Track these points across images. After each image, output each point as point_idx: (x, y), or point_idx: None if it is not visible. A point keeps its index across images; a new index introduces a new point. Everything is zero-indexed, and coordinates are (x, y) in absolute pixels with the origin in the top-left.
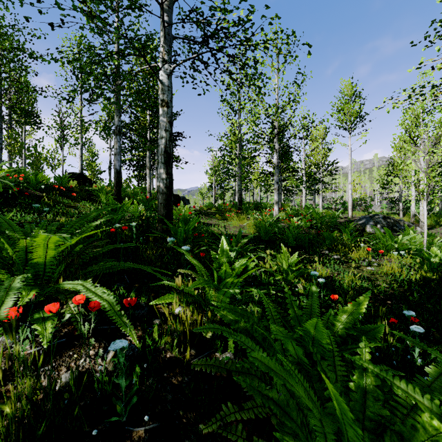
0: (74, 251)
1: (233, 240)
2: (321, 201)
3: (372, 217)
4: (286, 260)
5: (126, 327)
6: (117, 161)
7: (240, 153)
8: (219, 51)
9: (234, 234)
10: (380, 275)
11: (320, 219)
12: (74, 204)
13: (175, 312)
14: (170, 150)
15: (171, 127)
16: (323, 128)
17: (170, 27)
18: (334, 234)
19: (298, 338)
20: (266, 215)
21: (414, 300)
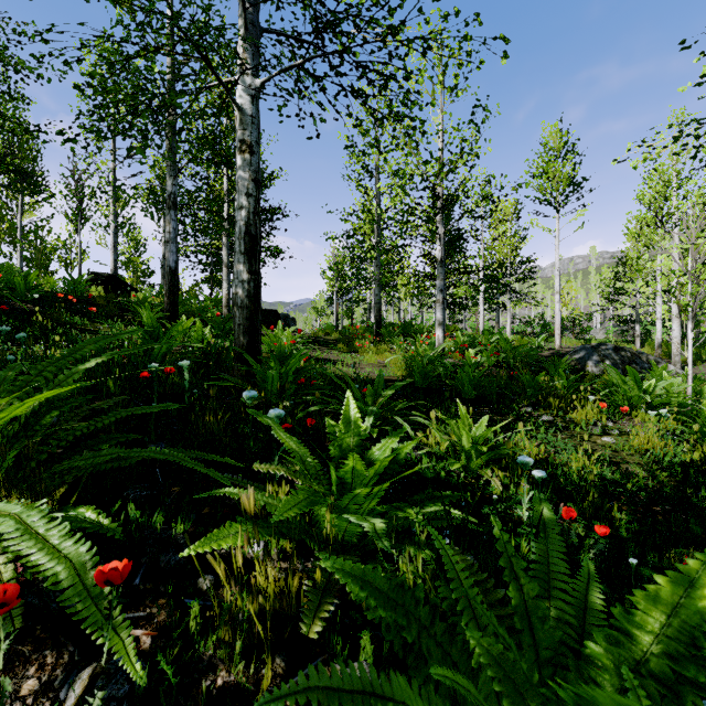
0: (41, 423)
1: (367, 392)
2: (509, 321)
3: (596, 348)
4: (469, 432)
5: (111, 629)
6: (171, 253)
7: (379, 242)
8: (343, 59)
9: (369, 378)
10: (629, 453)
11: (511, 351)
12: (93, 325)
13: (250, 552)
14: (255, 230)
15: (258, 189)
16: (513, 204)
17: (255, 11)
18: (540, 378)
19: (553, 697)
20: (422, 345)
21: (700, 502)
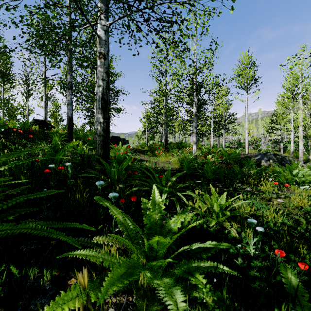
0: None
1: (163, 179)
2: (224, 141)
3: (265, 154)
4: (217, 202)
5: None
6: (69, 110)
7: (166, 105)
8: (150, 15)
9: (162, 169)
10: (292, 208)
11: (227, 156)
12: (30, 144)
13: None
14: (106, 97)
15: (108, 77)
16: (225, 89)
17: None
18: (244, 169)
19: None
20: (186, 153)
21: None
